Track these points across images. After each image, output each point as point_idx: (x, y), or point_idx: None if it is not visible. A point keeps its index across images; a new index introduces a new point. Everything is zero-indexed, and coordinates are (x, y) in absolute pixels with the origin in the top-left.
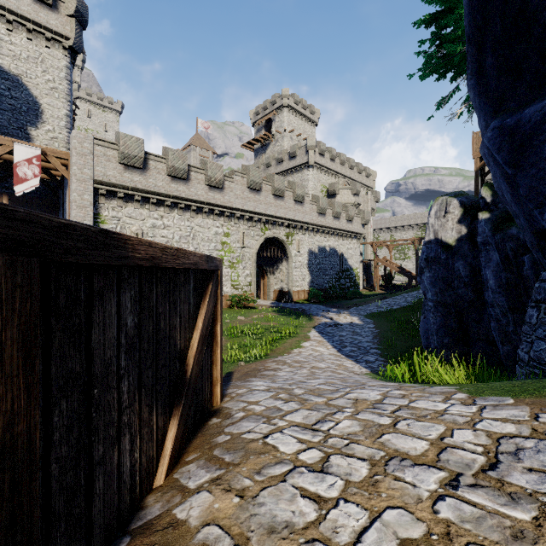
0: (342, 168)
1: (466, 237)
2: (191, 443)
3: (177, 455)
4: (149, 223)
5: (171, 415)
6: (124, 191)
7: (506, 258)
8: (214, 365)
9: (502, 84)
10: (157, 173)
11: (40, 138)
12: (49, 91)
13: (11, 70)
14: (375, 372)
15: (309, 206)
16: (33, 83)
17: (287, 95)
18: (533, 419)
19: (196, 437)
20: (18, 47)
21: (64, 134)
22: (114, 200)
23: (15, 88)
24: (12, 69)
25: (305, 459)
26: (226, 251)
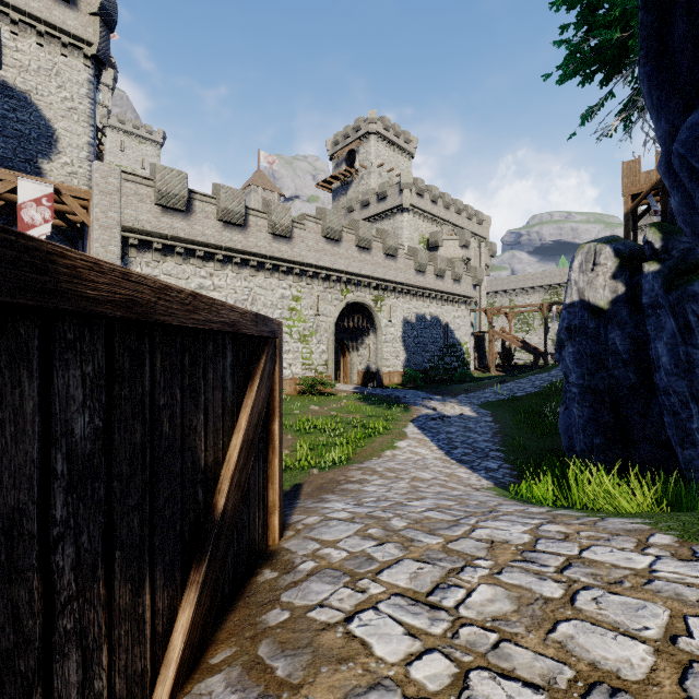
0: (447, 212)
1: (624, 298)
2: (225, 621)
3: (194, 655)
4: (195, 284)
5: (186, 581)
6: (162, 241)
7: (686, 326)
8: (270, 483)
9: None
10: (205, 218)
11: (54, 174)
12: (65, 113)
13: (17, 85)
14: (501, 485)
15: (404, 261)
16: (46, 102)
17: (374, 119)
18: None
19: (235, 608)
20: (26, 55)
21: (85, 168)
22: (149, 253)
23: (22, 108)
24: (18, 84)
25: (423, 679)
26: (295, 320)
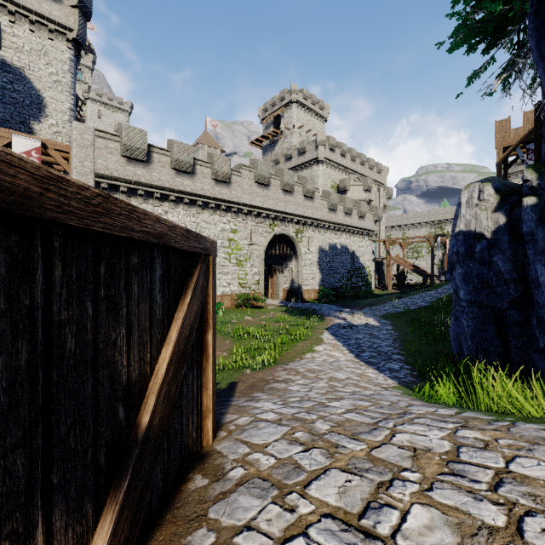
0: (353, 164)
1: (505, 227)
2: (150, 539)
3: None
4: None
5: (101, 509)
6: (127, 185)
7: None
8: (204, 389)
9: None
10: (161, 167)
11: (43, 133)
12: (52, 84)
13: (13, 63)
14: (404, 384)
15: (319, 201)
16: (36, 76)
17: (296, 91)
18: None
19: (162, 522)
20: (20, 39)
21: (67, 128)
22: (117, 195)
23: (18, 81)
24: (14, 62)
25: None
26: (233, 248)
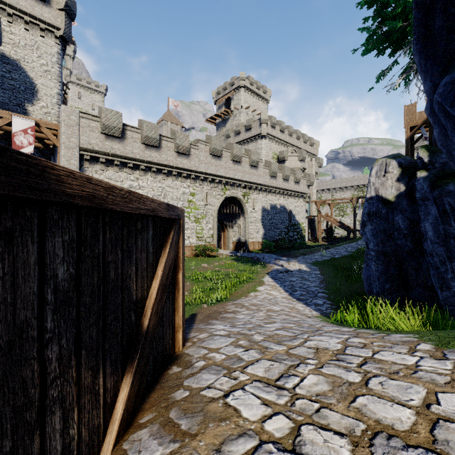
0: (290, 138)
1: (404, 194)
2: (148, 397)
3: (129, 417)
4: (127, 184)
5: (124, 371)
6: (106, 157)
7: (444, 212)
8: (176, 312)
9: (452, 42)
10: (133, 142)
11: (36, 113)
12: (43, 73)
13: (11, 56)
14: (325, 314)
15: (262, 170)
16: (30, 66)
17: (243, 78)
18: None
19: (154, 389)
20: (17, 36)
21: (56, 109)
22: (97, 165)
23: (15, 71)
24: (12, 55)
25: (272, 430)
26: (192, 208)
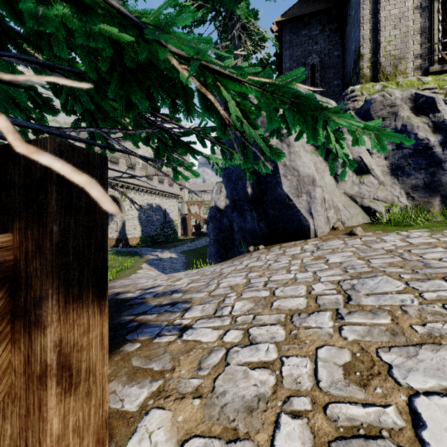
0: None
1: (229, 206)
2: None
3: None
4: None
5: None
6: None
7: None
8: None
9: None
10: None
11: None
12: None
13: None
14: None
15: (139, 172)
16: None
17: None
18: (214, 265)
19: None
20: None
21: None
22: None
23: None
24: None
25: (150, 281)
26: None
